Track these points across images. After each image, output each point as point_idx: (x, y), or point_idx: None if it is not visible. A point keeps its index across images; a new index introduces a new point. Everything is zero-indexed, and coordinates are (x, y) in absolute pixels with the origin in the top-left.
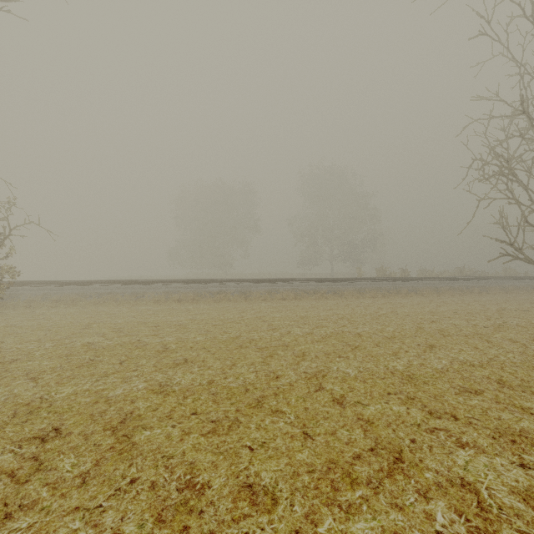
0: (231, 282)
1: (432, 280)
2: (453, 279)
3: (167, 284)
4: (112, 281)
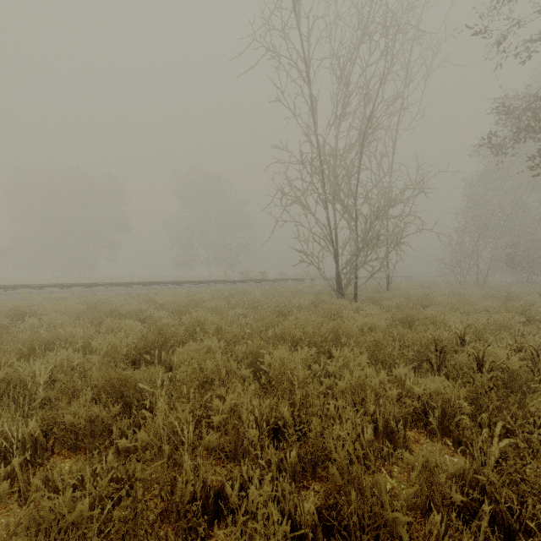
0: (76, 287)
1: (279, 281)
2: (295, 280)
3: None
4: None
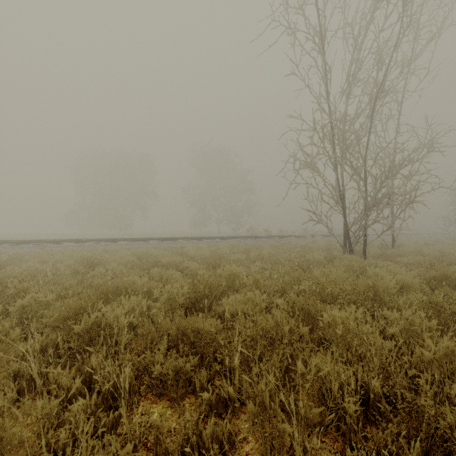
0: (123, 241)
1: (282, 238)
2: (297, 236)
3: (59, 243)
4: None
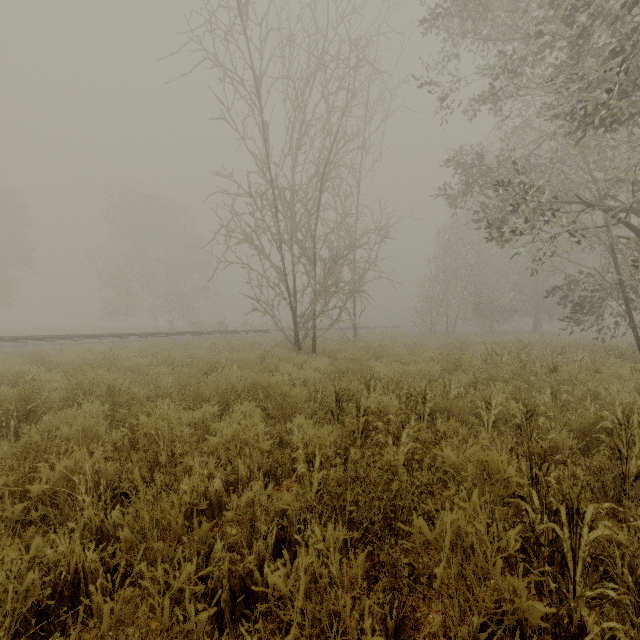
0: None
1: (239, 333)
2: (260, 331)
3: None
4: None
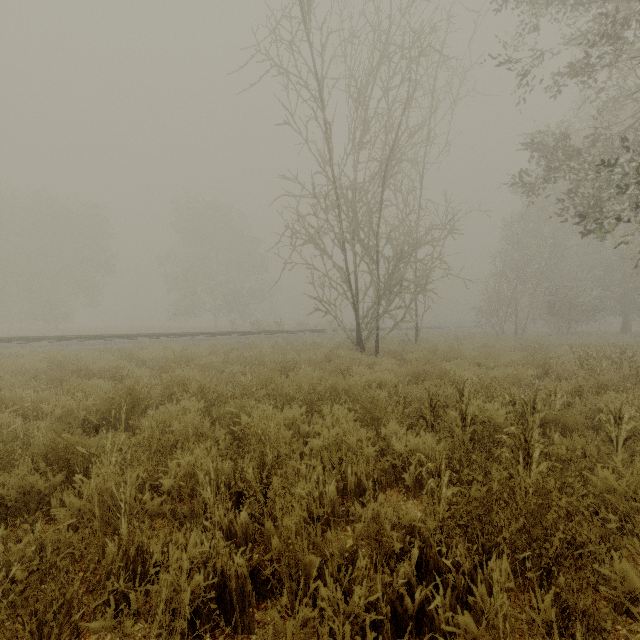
0: (40, 340)
1: (296, 333)
2: (316, 331)
3: None
4: None
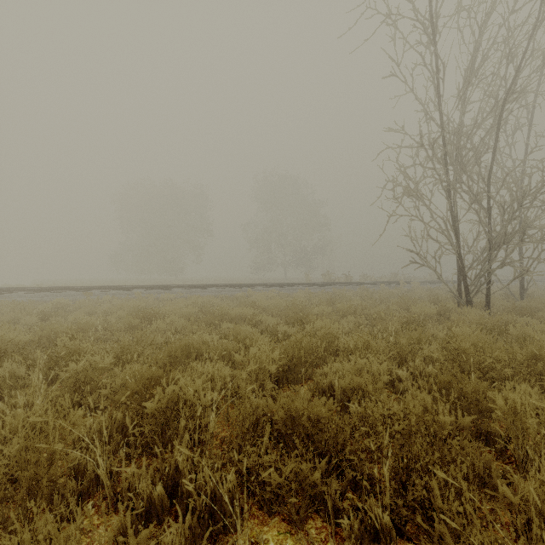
0: (177, 288)
1: (368, 285)
2: (386, 283)
3: (105, 290)
4: (39, 288)
